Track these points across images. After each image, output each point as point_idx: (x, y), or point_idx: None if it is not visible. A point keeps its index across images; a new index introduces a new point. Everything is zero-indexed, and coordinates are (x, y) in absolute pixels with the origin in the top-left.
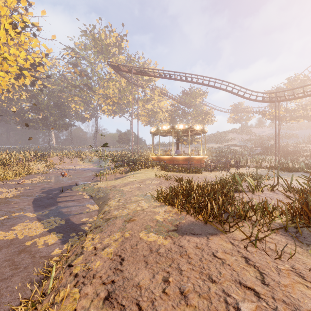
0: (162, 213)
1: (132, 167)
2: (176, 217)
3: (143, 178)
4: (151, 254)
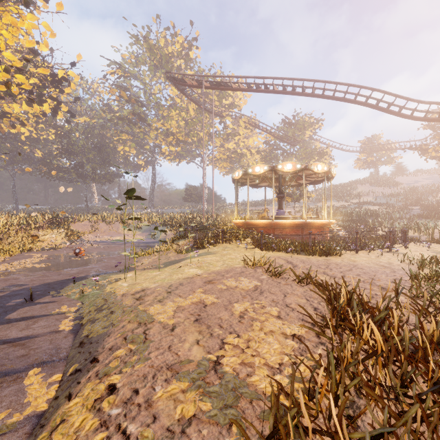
0: None
1: (200, 240)
2: None
3: (216, 267)
4: None
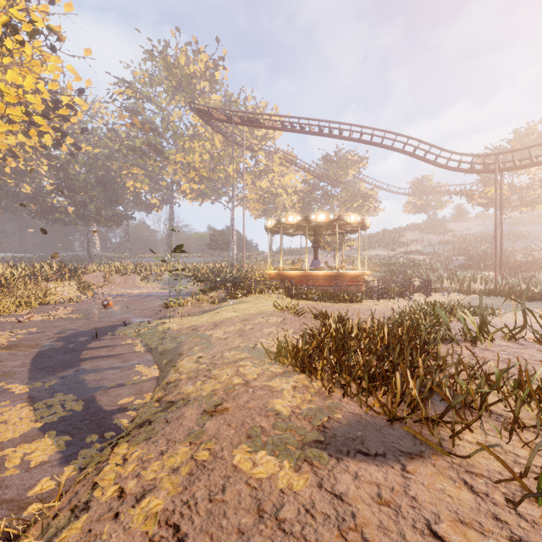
0: (288, 391)
1: (233, 291)
2: (319, 404)
3: (250, 311)
4: (261, 525)
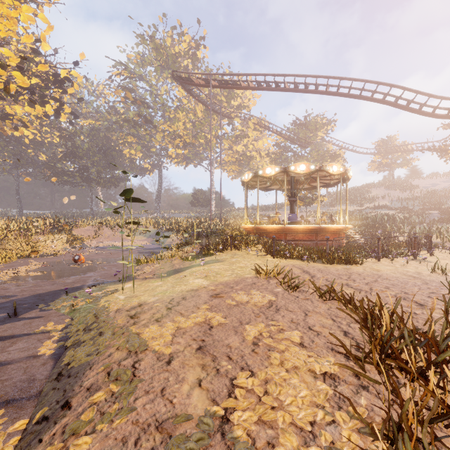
0: None
1: (207, 246)
2: None
3: (224, 277)
4: None
